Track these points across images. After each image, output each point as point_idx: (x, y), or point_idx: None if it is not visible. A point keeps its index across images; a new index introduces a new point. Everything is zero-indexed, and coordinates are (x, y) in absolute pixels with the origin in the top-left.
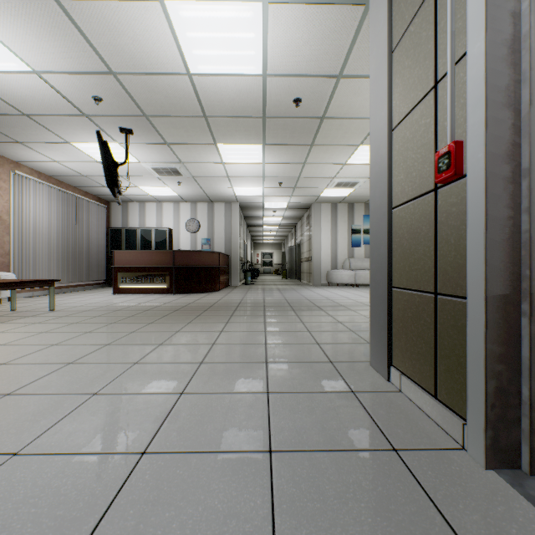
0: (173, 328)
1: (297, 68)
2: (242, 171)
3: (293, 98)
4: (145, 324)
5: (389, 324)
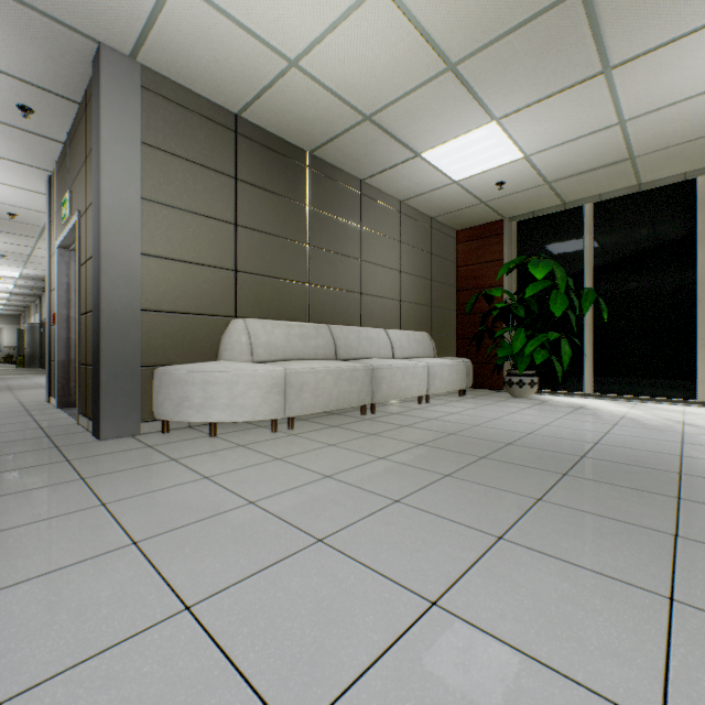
0: None
1: (8, 202)
2: None
3: (9, 212)
4: None
5: (51, 378)
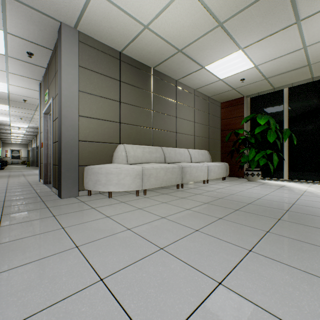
0: None
1: (23, 95)
2: None
3: (23, 99)
4: None
5: (40, 171)
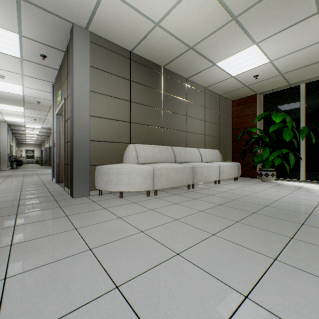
0: None
1: (37, 97)
2: (11, 113)
3: (37, 101)
4: None
5: (53, 170)
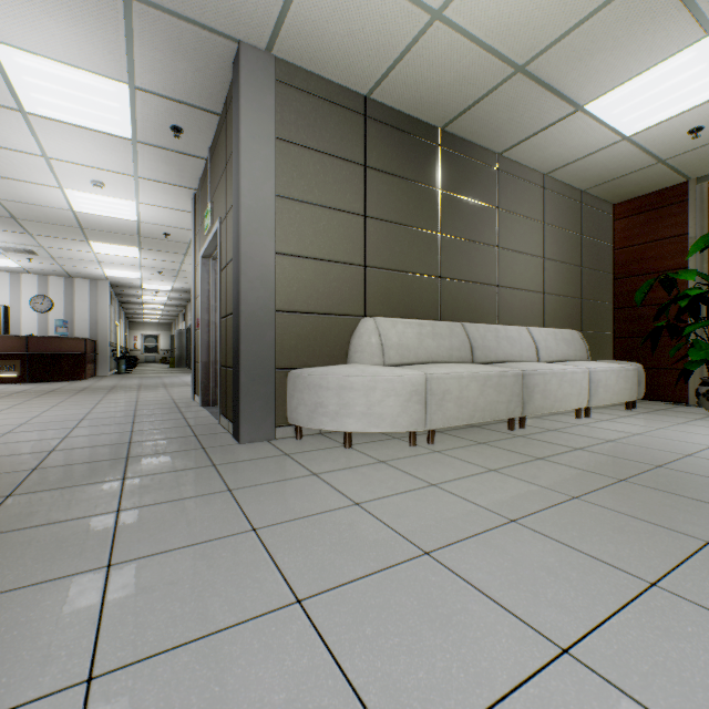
0: (63, 398)
1: (164, 223)
2: (117, 260)
3: (164, 233)
4: (33, 398)
5: (195, 378)
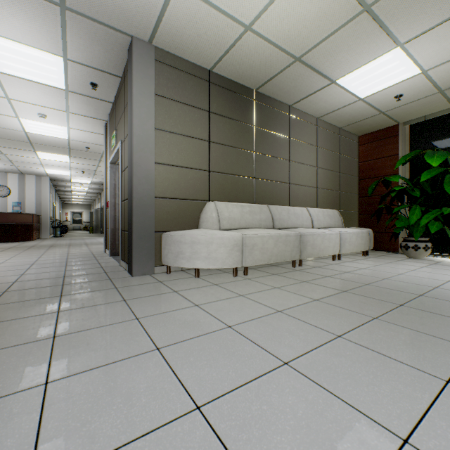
0: (18, 252)
1: (85, 141)
2: (54, 163)
3: (86, 147)
4: None
5: (106, 238)
